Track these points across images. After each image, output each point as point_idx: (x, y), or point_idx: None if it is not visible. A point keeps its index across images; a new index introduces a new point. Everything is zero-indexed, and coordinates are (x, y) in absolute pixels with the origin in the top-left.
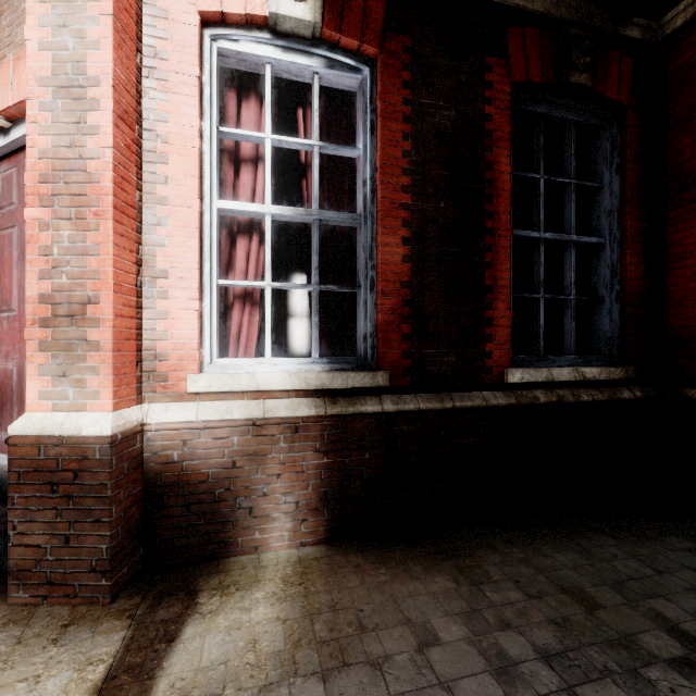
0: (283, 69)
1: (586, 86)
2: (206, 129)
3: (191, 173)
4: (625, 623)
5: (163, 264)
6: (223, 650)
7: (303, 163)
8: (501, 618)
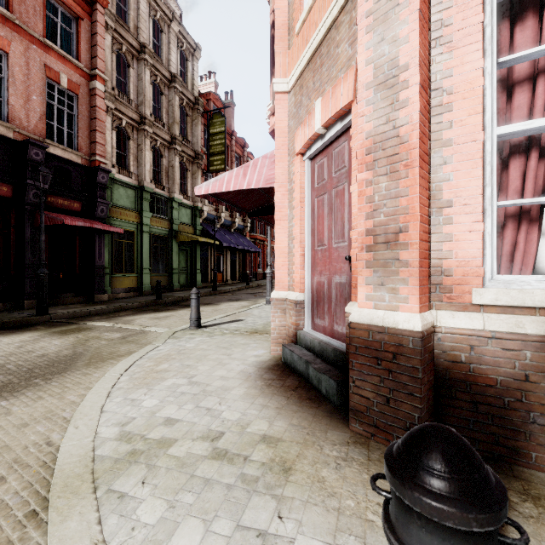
0: None
1: None
2: (486, 67)
3: (475, 110)
4: None
5: (448, 196)
6: None
7: None
8: None
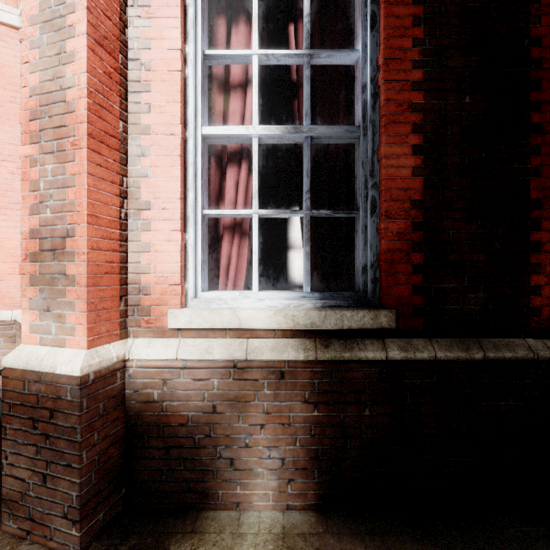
0: None
1: None
2: (189, 53)
3: (174, 98)
4: None
5: (147, 195)
6: None
7: (295, 82)
8: None
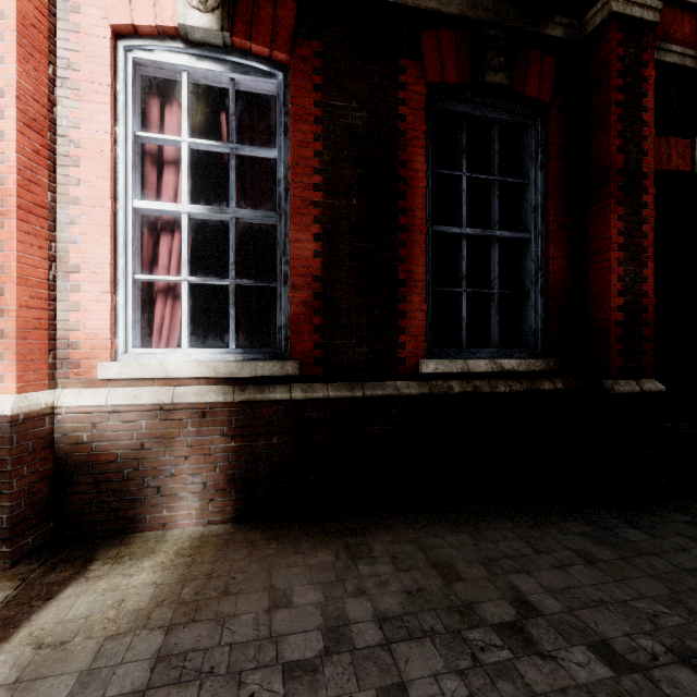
0: (200, 75)
1: (503, 85)
2: (120, 134)
3: (104, 175)
4: (475, 594)
5: (76, 260)
6: (90, 607)
7: (227, 164)
8: (360, 587)
